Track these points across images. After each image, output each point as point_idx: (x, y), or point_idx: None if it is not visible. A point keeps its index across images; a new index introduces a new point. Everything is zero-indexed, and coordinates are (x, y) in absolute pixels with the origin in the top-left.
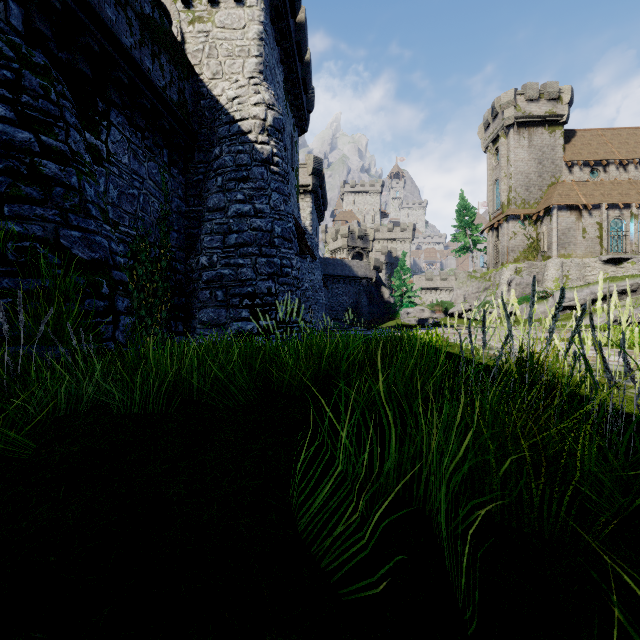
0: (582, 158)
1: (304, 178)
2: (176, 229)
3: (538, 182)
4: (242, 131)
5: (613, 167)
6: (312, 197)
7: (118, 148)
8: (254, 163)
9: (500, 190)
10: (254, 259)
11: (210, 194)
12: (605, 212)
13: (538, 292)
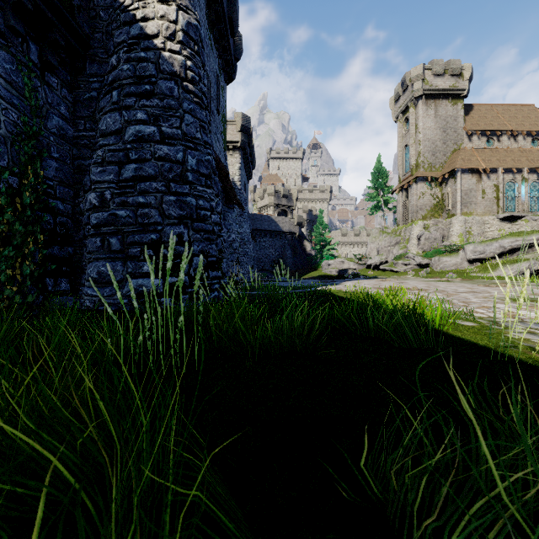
0: (480, 128)
1: (233, 135)
2: (56, 157)
3: (443, 148)
4: (145, 34)
5: (505, 137)
6: (241, 153)
7: None
8: (161, 75)
9: (410, 155)
10: (159, 197)
11: (103, 114)
12: (501, 175)
13: (449, 246)
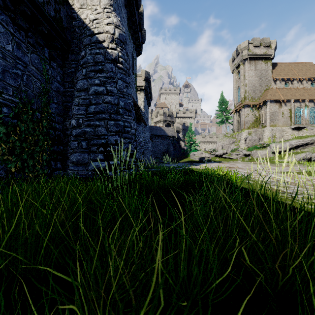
0: (281, 76)
1: (140, 82)
2: (55, 102)
3: (259, 88)
4: (99, 40)
5: (296, 81)
6: (144, 92)
7: (1, 38)
8: (106, 61)
9: (240, 92)
10: (106, 122)
11: (78, 80)
12: (293, 104)
13: (261, 144)
